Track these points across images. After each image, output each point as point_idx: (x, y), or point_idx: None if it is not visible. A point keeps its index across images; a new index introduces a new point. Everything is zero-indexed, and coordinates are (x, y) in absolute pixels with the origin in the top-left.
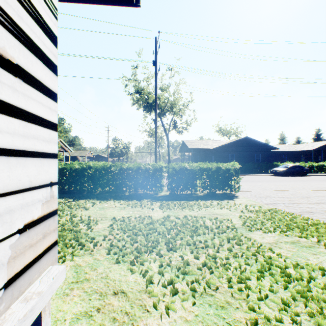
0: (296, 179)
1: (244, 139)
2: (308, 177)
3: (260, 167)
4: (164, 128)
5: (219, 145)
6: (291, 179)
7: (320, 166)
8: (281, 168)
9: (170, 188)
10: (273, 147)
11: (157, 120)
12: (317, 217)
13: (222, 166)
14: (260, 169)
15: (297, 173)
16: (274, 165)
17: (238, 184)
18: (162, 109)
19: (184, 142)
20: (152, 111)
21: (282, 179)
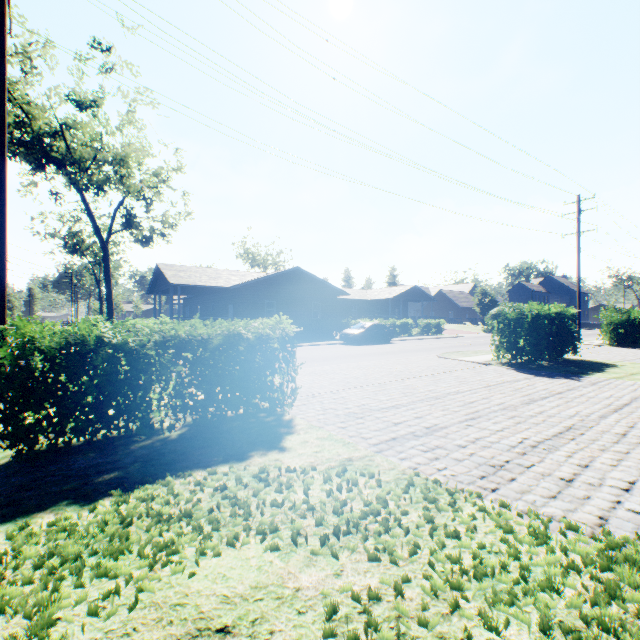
0: (382, 349)
1: (294, 273)
2: (395, 345)
3: (322, 329)
4: (94, 223)
5: (244, 282)
6: (376, 351)
7: (403, 326)
8: (357, 330)
9: (8, 436)
10: (341, 291)
11: (6, 155)
12: (542, 498)
13: (246, 329)
14: (321, 332)
15: (379, 338)
16: (343, 324)
17: (292, 381)
18: (86, 167)
19: (160, 268)
20: (56, 170)
21: (363, 351)
